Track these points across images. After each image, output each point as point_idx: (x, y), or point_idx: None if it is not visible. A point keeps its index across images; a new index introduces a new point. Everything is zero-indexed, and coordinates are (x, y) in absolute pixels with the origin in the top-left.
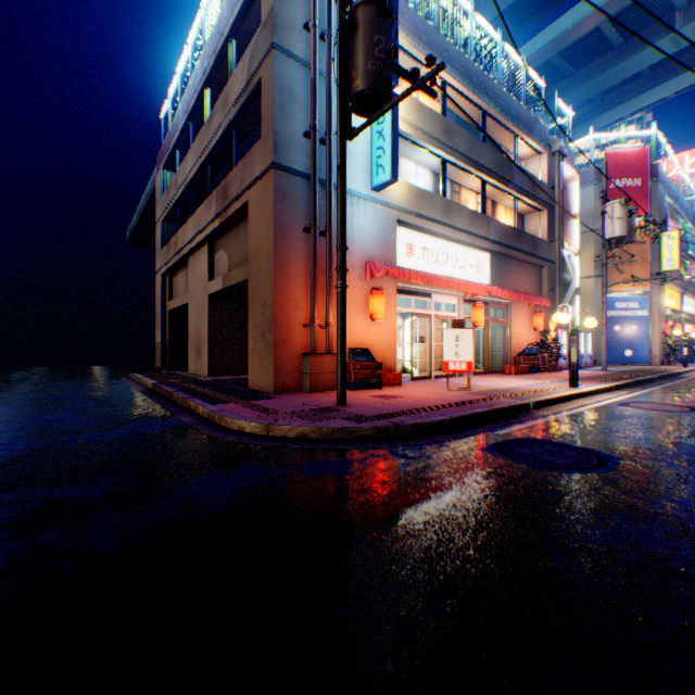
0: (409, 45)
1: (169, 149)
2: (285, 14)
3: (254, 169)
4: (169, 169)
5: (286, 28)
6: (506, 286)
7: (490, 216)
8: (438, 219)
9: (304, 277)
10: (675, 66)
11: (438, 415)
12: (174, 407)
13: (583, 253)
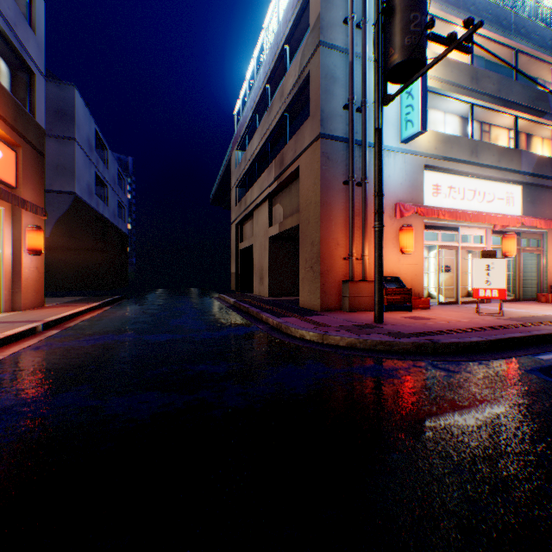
0: (436, 9)
1: (240, 135)
2: (328, 17)
3: (304, 141)
4: (240, 149)
5: (329, 27)
6: (541, 215)
7: (521, 149)
8: (464, 160)
9: (343, 220)
10: None
11: (472, 336)
12: (250, 318)
13: None
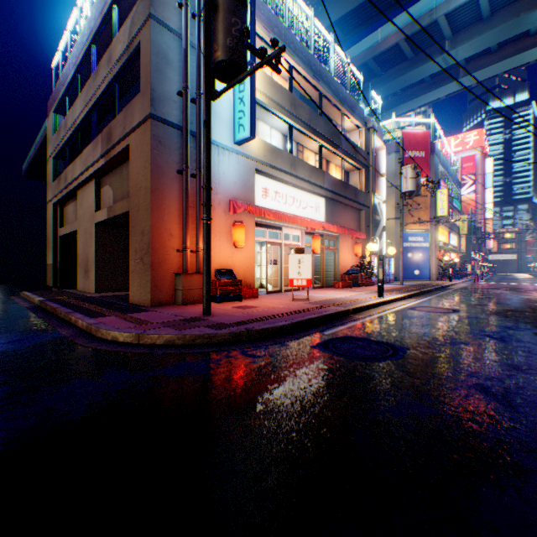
0: (265, 34)
1: (60, 95)
2: None
3: (134, 118)
4: (60, 113)
5: (162, 3)
6: (336, 223)
7: (325, 171)
8: (287, 171)
9: (178, 210)
10: (445, 78)
11: (282, 321)
12: (56, 321)
13: (388, 202)
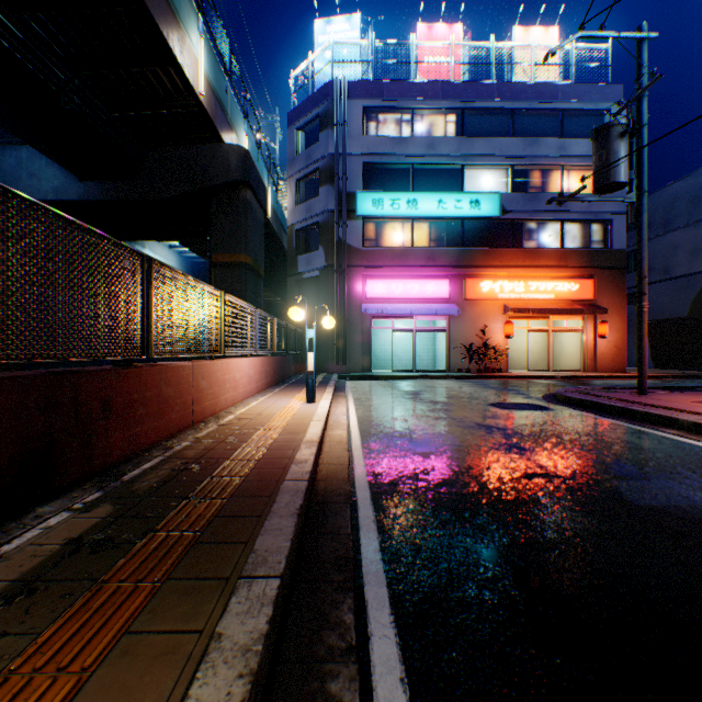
0: None
1: None
2: None
3: None
4: None
5: None
6: None
7: None
8: None
9: None
10: None
11: (586, 397)
12: None
13: None
